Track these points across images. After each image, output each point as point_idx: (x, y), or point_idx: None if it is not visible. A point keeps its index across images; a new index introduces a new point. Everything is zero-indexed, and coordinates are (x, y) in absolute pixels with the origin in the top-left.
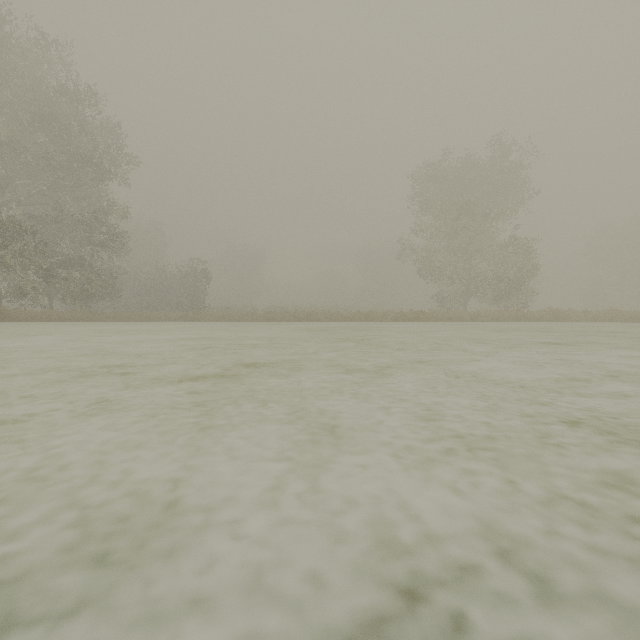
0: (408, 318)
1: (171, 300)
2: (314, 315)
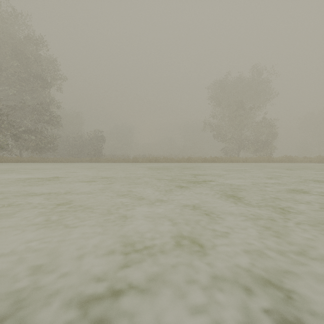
0: (209, 161)
1: (85, 151)
2: (159, 159)
